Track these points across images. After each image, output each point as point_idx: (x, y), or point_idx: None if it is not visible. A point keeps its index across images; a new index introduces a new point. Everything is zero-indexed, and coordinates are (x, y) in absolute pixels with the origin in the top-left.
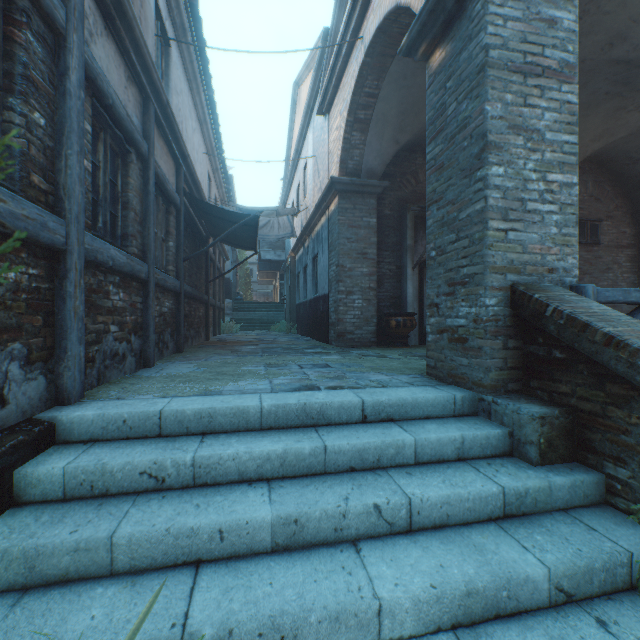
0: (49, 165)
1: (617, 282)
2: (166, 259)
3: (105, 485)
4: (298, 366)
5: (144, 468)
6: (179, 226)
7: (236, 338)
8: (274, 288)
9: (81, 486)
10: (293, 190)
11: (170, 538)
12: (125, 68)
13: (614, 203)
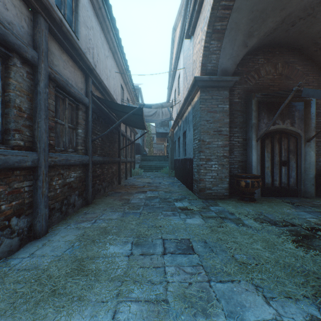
0: None
1: None
2: (76, 141)
3: None
4: (162, 246)
5: None
6: (87, 118)
7: (137, 181)
8: (164, 146)
9: None
10: (172, 92)
11: None
12: None
13: None
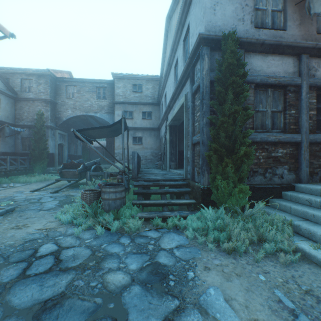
0: (296, 121)
1: None
2: None
3: (297, 200)
4: None
5: (306, 199)
6: None
7: None
8: None
9: (293, 198)
10: None
11: (301, 211)
12: None
13: None
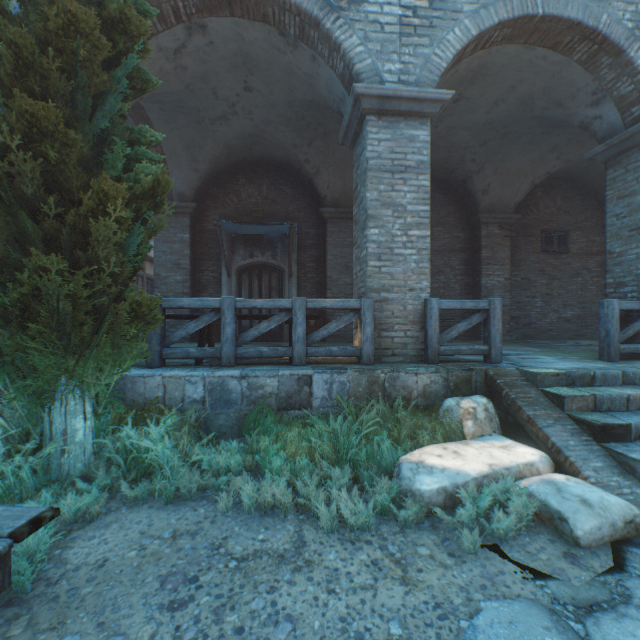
0: None
1: (450, 284)
2: None
3: None
4: None
5: None
6: None
7: None
8: None
9: None
10: None
11: None
12: None
13: (446, 210)
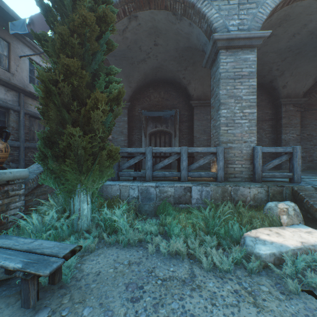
0: None
1: (262, 139)
2: None
3: None
4: None
5: None
6: None
7: None
8: None
9: None
10: None
11: None
12: (5, 88)
13: (260, 98)
